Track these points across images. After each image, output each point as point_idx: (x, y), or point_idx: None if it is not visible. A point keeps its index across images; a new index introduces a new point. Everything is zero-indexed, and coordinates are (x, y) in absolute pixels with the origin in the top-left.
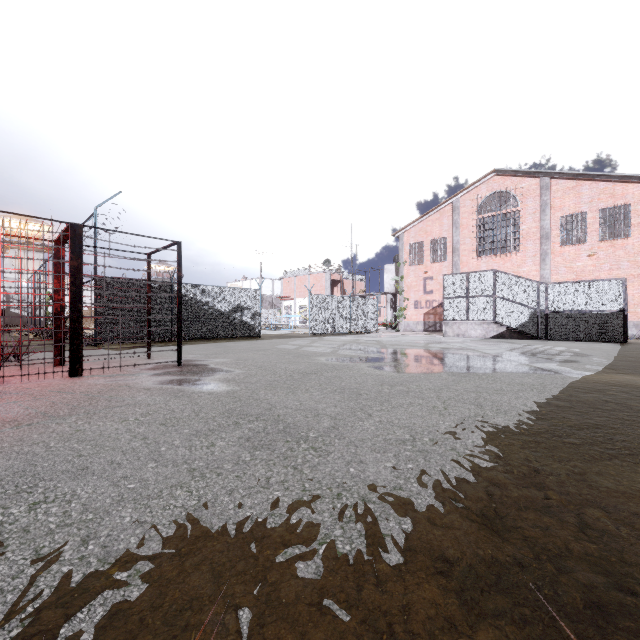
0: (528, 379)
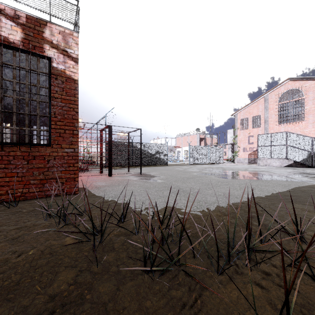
0: (285, 182)
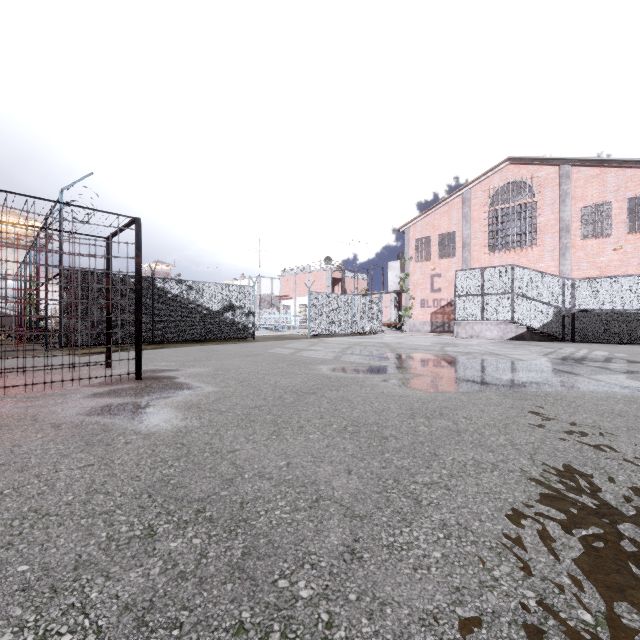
0: (617, 404)
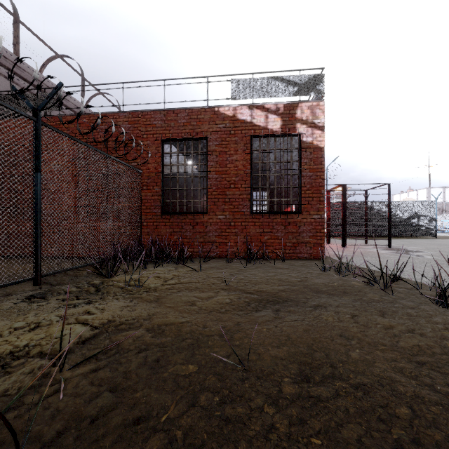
0: None
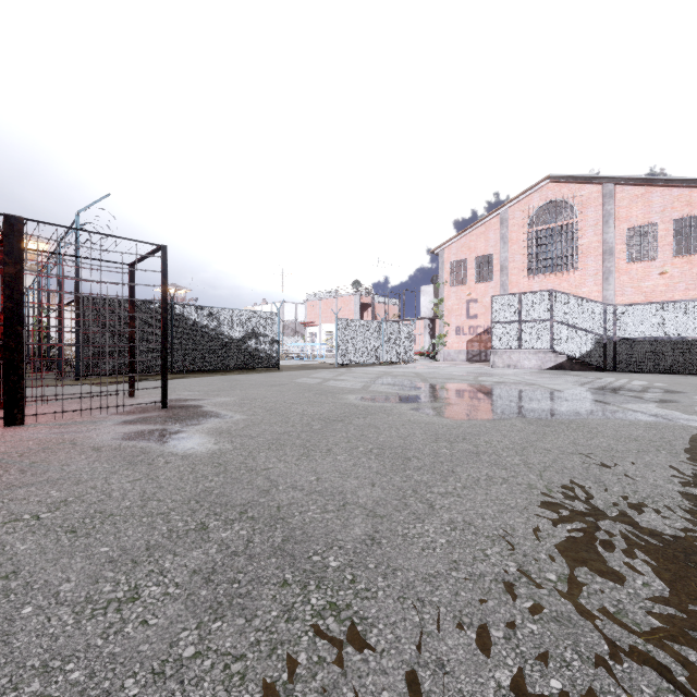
0: (637, 430)
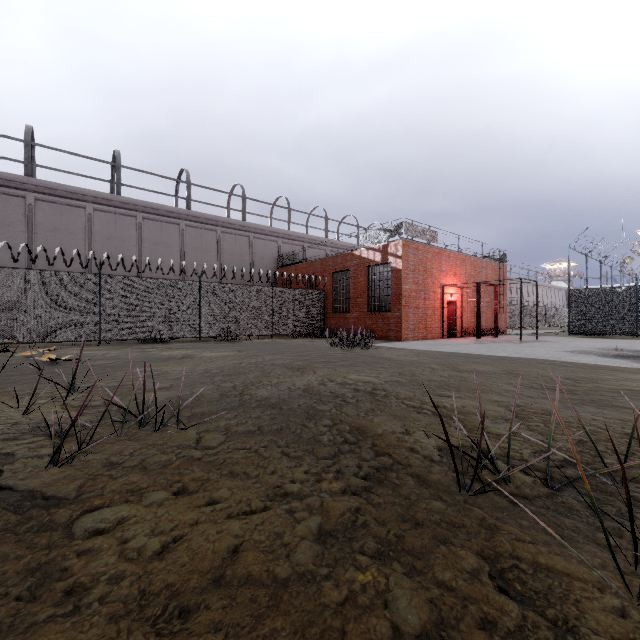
0: (587, 359)
